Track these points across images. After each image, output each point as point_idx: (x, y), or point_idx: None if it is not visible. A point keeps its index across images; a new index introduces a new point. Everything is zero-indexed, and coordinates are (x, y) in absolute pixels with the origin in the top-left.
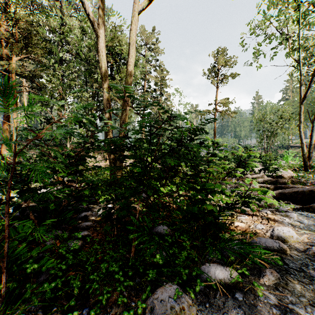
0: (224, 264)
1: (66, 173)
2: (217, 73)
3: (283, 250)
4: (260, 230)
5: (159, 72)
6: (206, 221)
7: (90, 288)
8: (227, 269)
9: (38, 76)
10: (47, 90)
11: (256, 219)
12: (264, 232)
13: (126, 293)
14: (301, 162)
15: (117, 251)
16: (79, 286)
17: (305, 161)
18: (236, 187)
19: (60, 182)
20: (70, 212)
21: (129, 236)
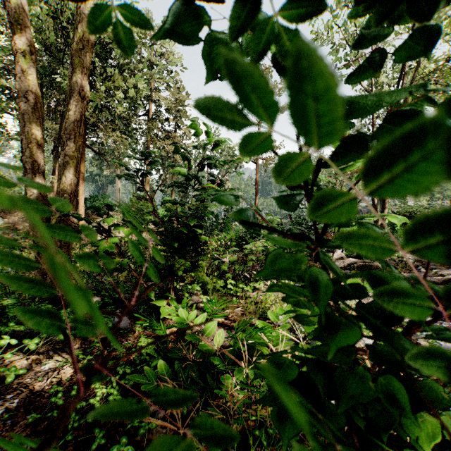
0: None
1: None
2: None
3: None
4: None
5: (173, 91)
6: None
7: None
8: None
9: None
10: None
11: None
12: None
13: None
14: None
15: None
16: None
17: None
18: None
19: None
20: None
21: None
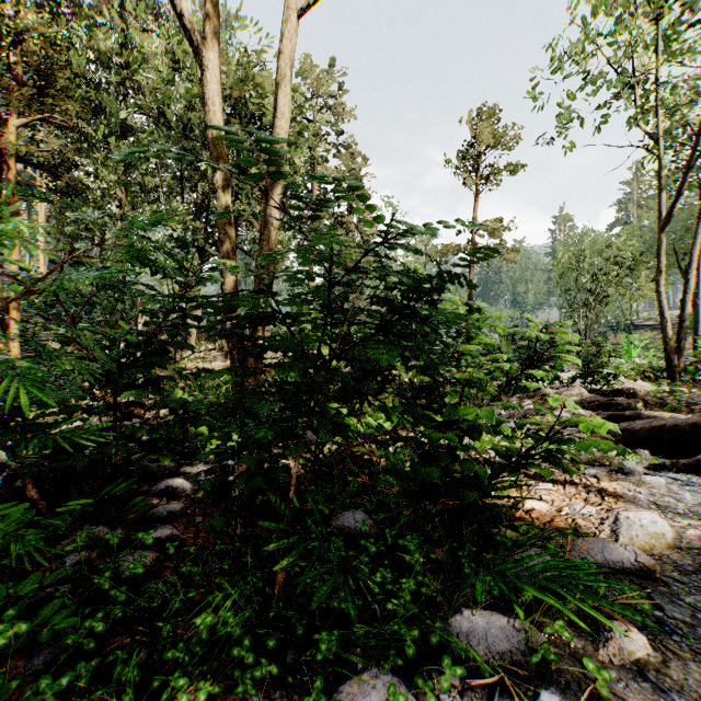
0: (507, 608)
1: (121, 386)
2: (476, 163)
3: (647, 570)
4: (586, 518)
5: (346, 159)
6: (464, 503)
7: (165, 686)
8: (516, 625)
9: (68, 163)
10: (89, 197)
11: (573, 493)
12: (594, 523)
13: (259, 696)
14: (659, 361)
15: (241, 581)
16: (138, 679)
17: (671, 359)
18: (522, 416)
19: (108, 408)
20: (128, 482)
21: (269, 548)
